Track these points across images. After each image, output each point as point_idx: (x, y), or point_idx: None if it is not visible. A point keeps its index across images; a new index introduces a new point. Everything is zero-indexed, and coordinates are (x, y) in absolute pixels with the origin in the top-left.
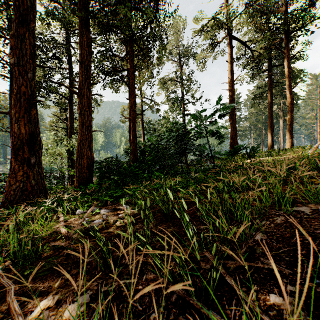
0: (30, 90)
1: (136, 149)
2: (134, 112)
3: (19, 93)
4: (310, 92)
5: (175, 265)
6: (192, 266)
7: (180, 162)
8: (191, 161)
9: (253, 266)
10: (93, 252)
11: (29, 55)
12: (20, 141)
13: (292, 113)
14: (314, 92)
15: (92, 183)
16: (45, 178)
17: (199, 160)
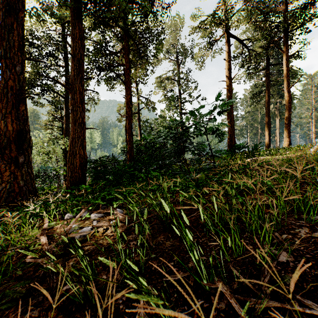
0: (19, 84)
1: (132, 148)
2: (130, 109)
3: (6, 88)
4: (305, 92)
5: (178, 301)
6: (200, 304)
7: (179, 161)
8: (191, 160)
9: (287, 308)
10: (69, 280)
11: (17, 47)
12: (7, 139)
13: (290, 112)
14: (309, 92)
15: (85, 184)
16: (39, 177)
17: (199, 159)
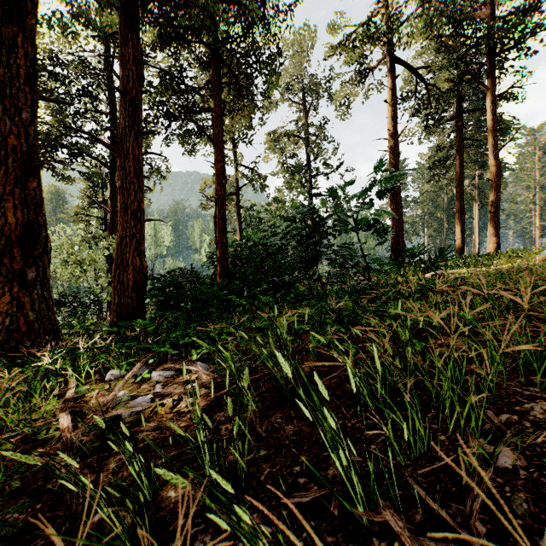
0: (27, 143)
1: (226, 254)
2: (223, 186)
3: (4, 149)
4: (524, 158)
5: (309, 545)
6: None
7: (307, 278)
8: (329, 276)
9: None
10: (103, 505)
11: (24, 77)
12: (6, 238)
13: (498, 193)
14: (530, 158)
15: (144, 317)
16: (65, 305)
17: (343, 275)
